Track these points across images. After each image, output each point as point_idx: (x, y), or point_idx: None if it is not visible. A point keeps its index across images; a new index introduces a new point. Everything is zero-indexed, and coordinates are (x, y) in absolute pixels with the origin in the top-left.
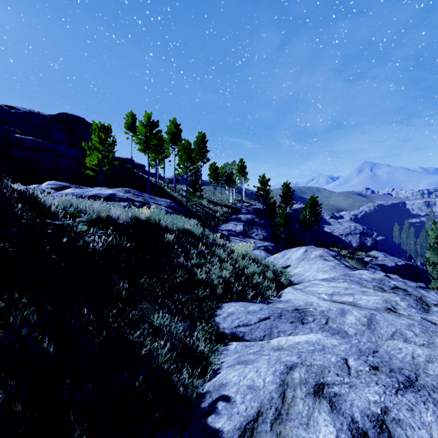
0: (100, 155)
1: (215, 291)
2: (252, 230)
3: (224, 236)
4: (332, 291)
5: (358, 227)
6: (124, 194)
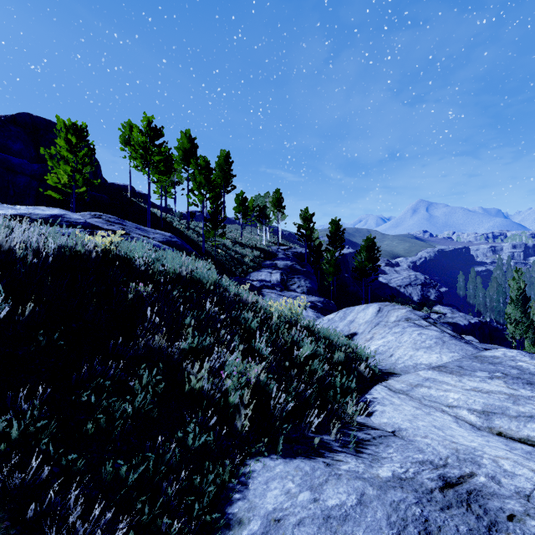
0: (70, 169)
1: (231, 422)
2: (292, 281)
3: (255, 288)
4: (484, 403)
5: (419, 277)
6: (88, 219)
